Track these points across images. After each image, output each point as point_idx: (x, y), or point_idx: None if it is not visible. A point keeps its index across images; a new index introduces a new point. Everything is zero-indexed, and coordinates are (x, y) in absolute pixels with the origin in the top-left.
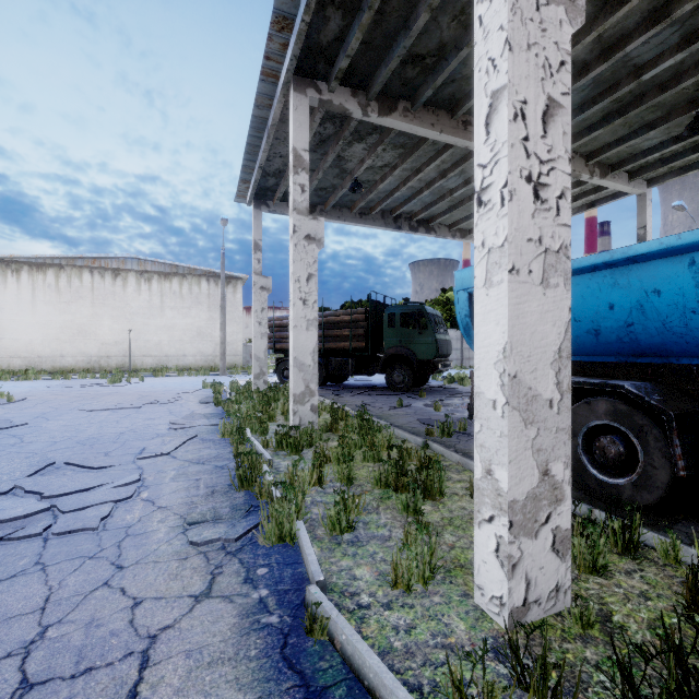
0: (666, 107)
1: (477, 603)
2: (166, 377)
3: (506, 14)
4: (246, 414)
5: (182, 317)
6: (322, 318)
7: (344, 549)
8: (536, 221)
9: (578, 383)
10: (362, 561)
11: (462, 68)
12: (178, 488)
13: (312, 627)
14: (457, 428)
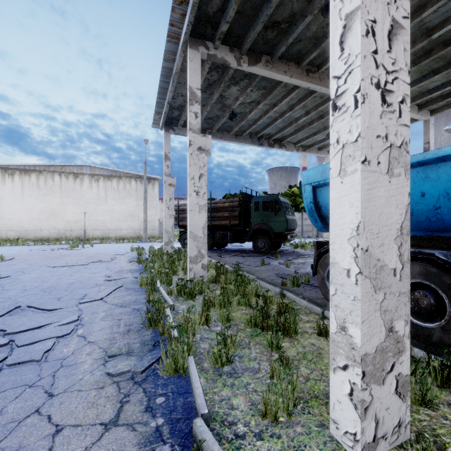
0: (447, 58)
1: (332, 434)
2: (108, 243)
3: None
4: (157, 270)
5: (119, 204)
6: (210, 205)
7: (224, 380)
8: (383, 121)
9: None
10: (238, 392)
11: (306, 31)
12: (105, 326)
13: None
14: (303, 280)
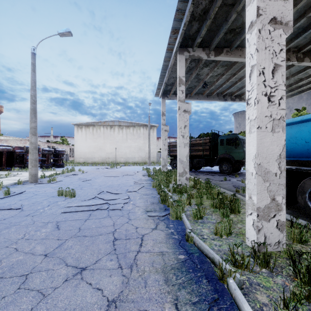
0: None
1: (246, 243)
2: (128, 166)
3: (256, 40)
4: (160, 180)
5: (134, 142)
6: (190, 142)
7: (198, 224)
8: (269, 109)
9: (305, 170)
10: (204, 228)
11: None
12: (141, 201)
13: (188, 239)
14: None
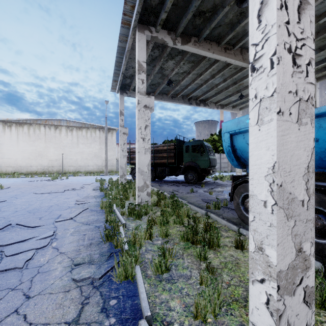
0: None
1: None
2: (79, 176)
3: None
4: (114, 196)
5: (87, 147)
6: (153, 148)
7: (163, 285)
8: (294, 79)
9: None
10: (174, 295)
11: (224, 18)
12: (73, 240)
13: None
14: (222, 204)
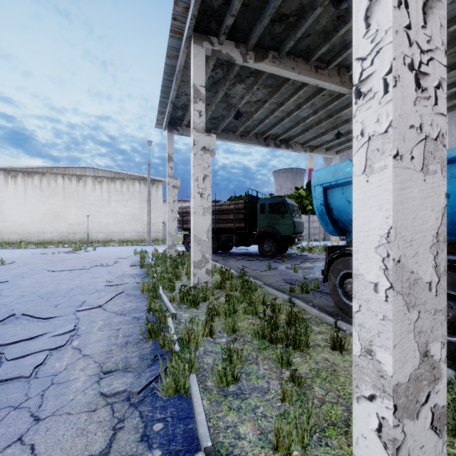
0: None
1: None
2: (111, 246)
3: None
4: (160, 275)
5: (123, 206)
6: (215, 207)
7: (230, 403)
8: (418, 108)
9: None
10: (245, 417)
11: (315, 25)
12: (102, 337)
13: None
14: (312, 287)
